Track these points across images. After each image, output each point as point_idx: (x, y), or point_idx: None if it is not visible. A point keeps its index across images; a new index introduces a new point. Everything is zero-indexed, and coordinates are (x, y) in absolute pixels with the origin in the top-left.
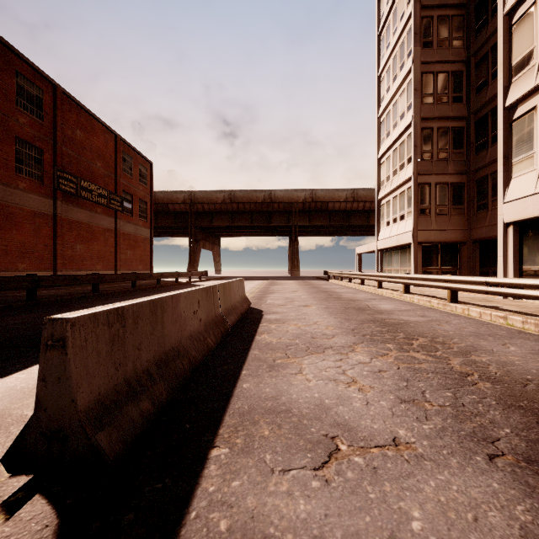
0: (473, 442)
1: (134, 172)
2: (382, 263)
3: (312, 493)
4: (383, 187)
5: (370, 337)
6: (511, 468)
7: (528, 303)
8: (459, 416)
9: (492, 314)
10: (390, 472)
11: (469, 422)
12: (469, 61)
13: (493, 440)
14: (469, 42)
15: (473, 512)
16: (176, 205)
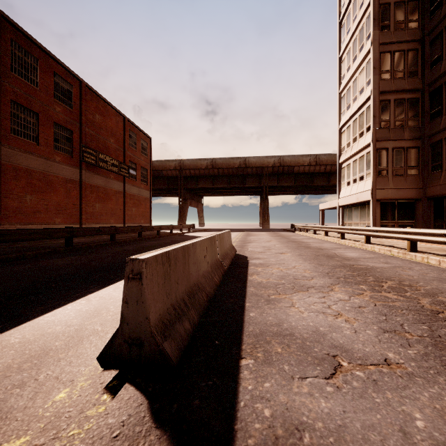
0: None
1: (137, 146)
2: (343, 217)
3: (329, 395)
4: (344, 152)
5: (344, 279)
6: None
7: None
8: (438, 345)
9: None
10: (388, 384)
11: None
12: (424, 40)
13: None
14: (424, 23)
15: None
16: (169, 171)
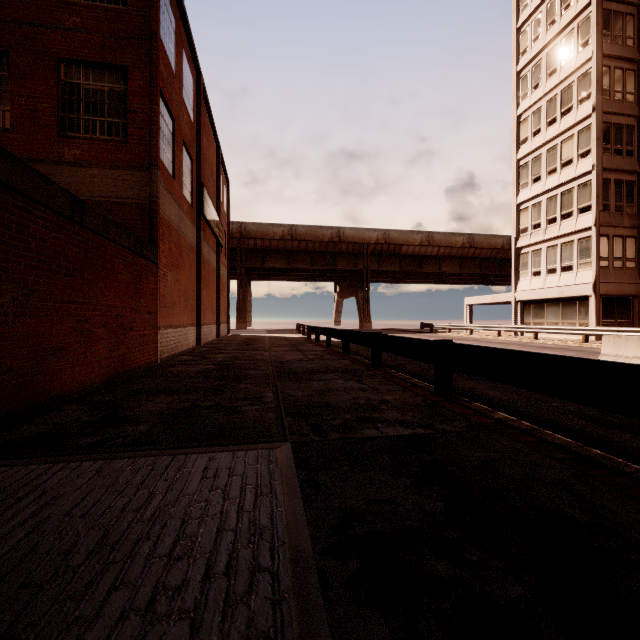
0: None
1: (222, 195)
2: (523, 315)
3: None
4: (526, 234)
5: None
6: None
7: None
8: None
9: None
10: None
11: None
12: None
13: None
14: None
15: None
16: None
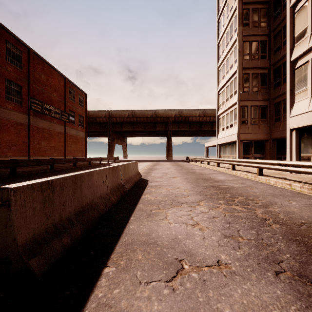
0: (266, 263)
1: (76, 99)
2: (220, 152)
3: (163, 297)
4: (220, 108)
5: (210, 196)
6: (289, 280)
7: (304, 176)
8: (259, 246)
9: (282, 182)
10: (213, 283)
11: (265, 250)
12: (270, 35)
13: (278, 261)
14: (270, 23)
15: (263, 311)
16: (101, 118)
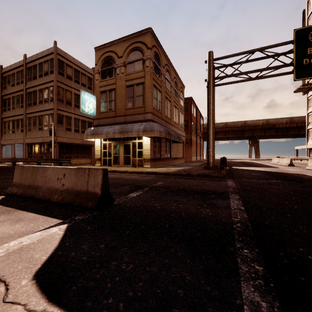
0: None
1: (201, 123)
2: (309, 153)
3: None
4: (310, 124)
5: None
6: None
7: None
8: None
9: None
10: None
11: None
12: None
13: None
14: None
15: None
16: None
